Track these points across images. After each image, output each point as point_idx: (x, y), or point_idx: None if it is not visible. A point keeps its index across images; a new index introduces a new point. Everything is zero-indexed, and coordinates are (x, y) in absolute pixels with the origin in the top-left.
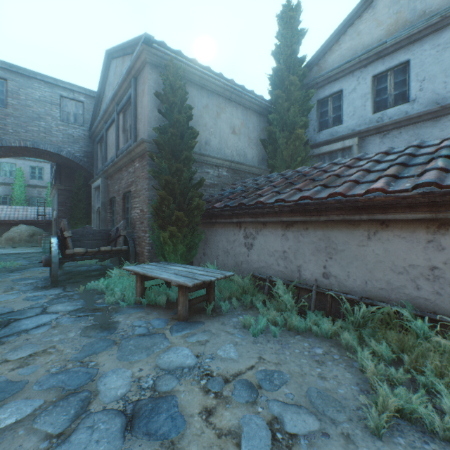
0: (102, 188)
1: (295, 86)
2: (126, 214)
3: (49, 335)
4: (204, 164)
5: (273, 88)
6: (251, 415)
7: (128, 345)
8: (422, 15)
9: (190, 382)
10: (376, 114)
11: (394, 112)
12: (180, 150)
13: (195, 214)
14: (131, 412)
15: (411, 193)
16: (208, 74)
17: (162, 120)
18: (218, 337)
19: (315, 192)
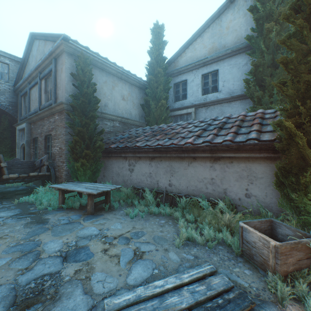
0: (26, 130)
1: (161, 74)
2: (48, 149)
3: (1, 229)
4: (104, 119)
5: (148, 73)
6: (126, 248)
7: (58, 229)
8: (224, 47)
9: (96, 241)
10: (203, 96)
11: (211, 96)
12: (88, 110)
13: (98, 151)
14: (65, 255)
15: (202, 145)
16: (106, 62)
17: (75, 89)
18: (111, 221)
19: (164, 141)
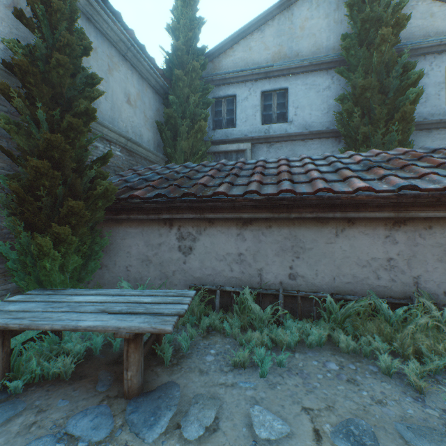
0: None
1: (197, 74)
2: None
3: None
4: (91, 134)
5: (172, 67)
6: None
7: None
8: (297, 56)
9: None
10: (264, 126)
11: (277, 127)
12: (67, 96)
13: (99, 206)
14: None
15: (389, 194)
16: (101, 3)
17: (18, 35)
18: (223, 402)
19: (292, 186)
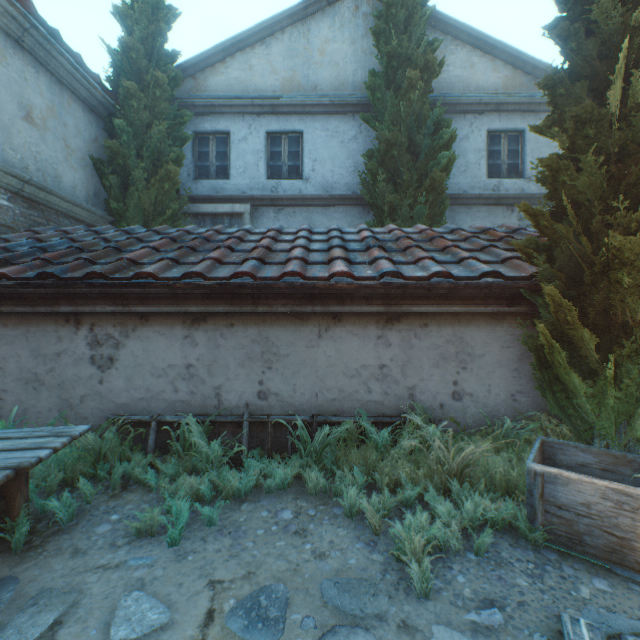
0: None
1: (164, 91)
2: None
3: None
4: None
5: (121, 74)
6: None
7: None
8: (315, 89)
9: None
10: (271, 182)
11: (289, 185)
12: None
13: None
14: None
15: (374, 282)
16: None
17: None
18: (85, 596)
19: (255, 268)
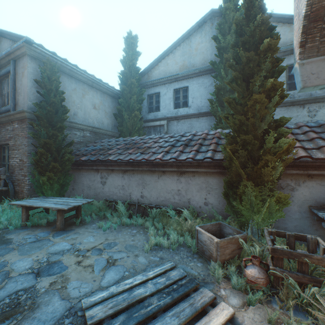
0: None
1: (134, 85)
2: (3, 161)
3: None
4: (73, 128)
5: (122, 82)
6: (99, 258)
7: (25, 248)
8: (193, 67)
9: (69, 255)
10: (175, 110)
11: (182, 110)
12: (55, 120)
13: (67, 164)
14: (37, 271)
15: (170, 161)
16: (76, 69)
17: (40, 97)
18: (84, 235)
19: (136, 156)
